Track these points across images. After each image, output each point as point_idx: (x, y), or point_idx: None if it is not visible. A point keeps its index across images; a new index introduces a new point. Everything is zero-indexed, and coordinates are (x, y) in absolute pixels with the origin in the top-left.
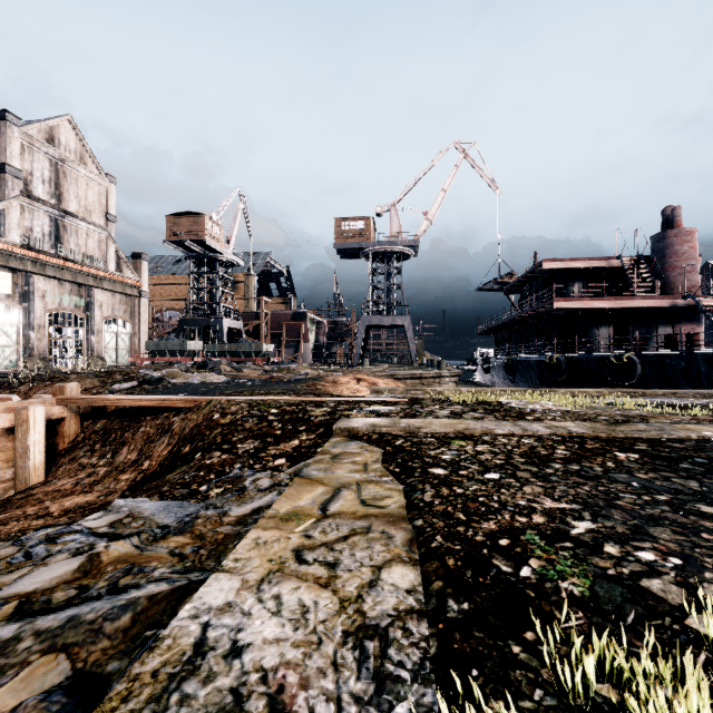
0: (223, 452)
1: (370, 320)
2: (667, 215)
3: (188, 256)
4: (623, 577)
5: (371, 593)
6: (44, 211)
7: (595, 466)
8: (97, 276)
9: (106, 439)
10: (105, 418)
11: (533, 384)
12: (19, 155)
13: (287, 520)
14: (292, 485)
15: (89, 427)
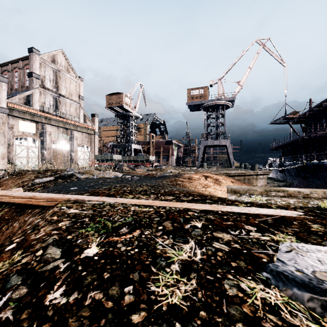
0: None
1: (206, 142)
2: None
3: (116, 115)
4: None
5: None
6: (50, 94)
7: None
8: (74, 125)
9: None
10: (9, 207)
11: (324, 181)
12: (39, 68)
13: None
14: None
15: None
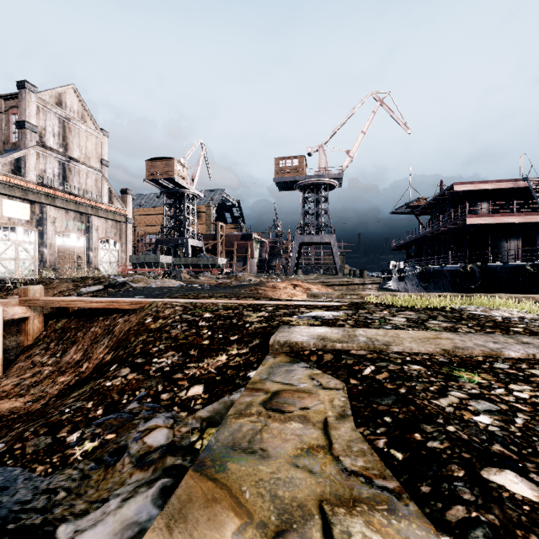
0: (132, 369)
1: (302, 238)
2: None
3: (162, 191)
4: None
5: None
6: (54, 157)
7: None
8: (94, 207)
9: (61, 338)
10: (66, 317)
11: (445, 291)
12: (35, 115)
13: None
14: (168, 508)
15: (52, 325)
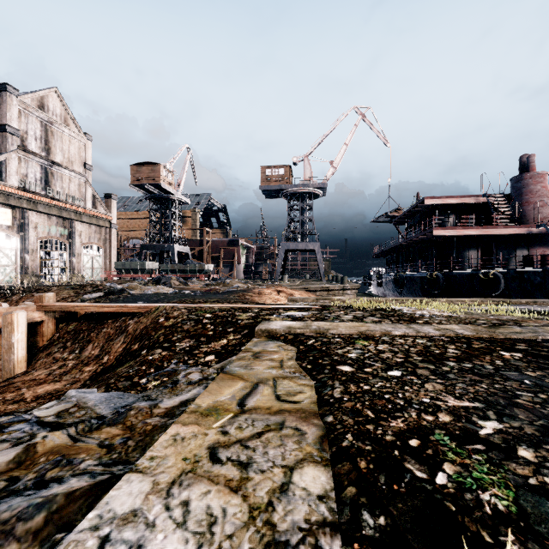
0: (163, 350)
1: (288, 245)
2: (524, 161)
3: (148, 196)
4: (547, 488)
5: (282, 499)
6: (36, 161)
7: (485, 364)
8: (77, 212)
9: (76, 338)
10: (76, 321)
11: (416, 295)
12: (17, 118)
13: (207, 415)
14: (215, 380)
15: (63, 328)
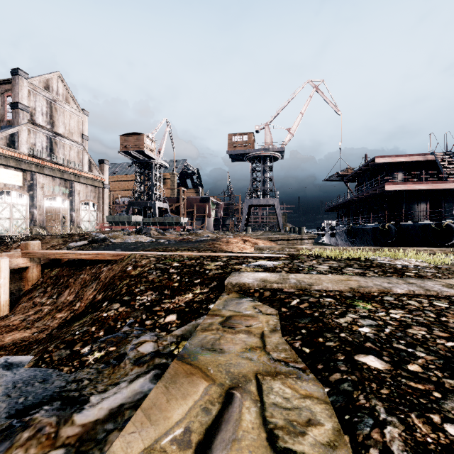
0: (121, 304)
1: (251, 201)
2: None
3: (134, 161)
4: None
5: None
6: (42, 132)
7: None
8: (76, 174)
9: (56, 283)
10: (59, 267)
11: (368, 245)
12: (27, 97)
13: None
14: (164, 377)
15: (47, 273)
